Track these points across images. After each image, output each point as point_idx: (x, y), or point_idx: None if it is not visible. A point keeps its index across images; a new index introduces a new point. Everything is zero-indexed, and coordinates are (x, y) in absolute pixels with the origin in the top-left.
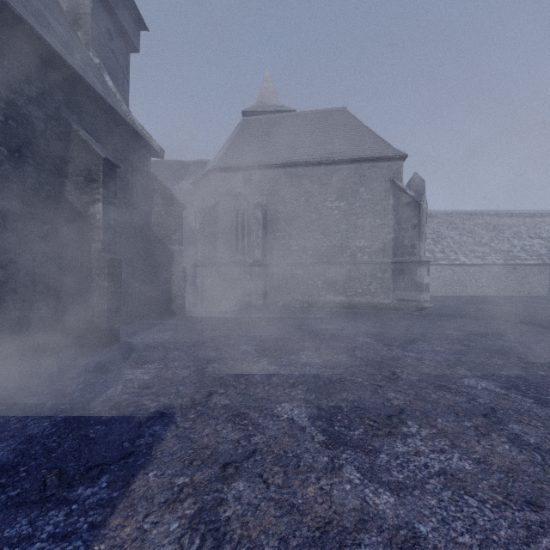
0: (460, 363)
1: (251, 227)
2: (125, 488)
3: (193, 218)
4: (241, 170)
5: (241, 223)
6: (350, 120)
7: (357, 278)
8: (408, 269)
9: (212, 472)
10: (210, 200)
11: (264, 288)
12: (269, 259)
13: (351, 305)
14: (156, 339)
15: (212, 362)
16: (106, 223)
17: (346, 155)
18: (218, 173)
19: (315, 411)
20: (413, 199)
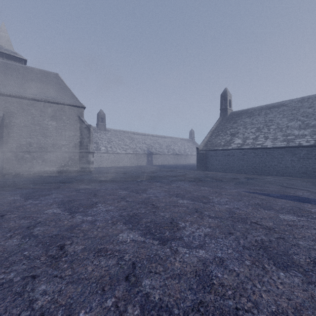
0: (84, 183)
1: None
2: None
3: None
4: None
5: None
6: (60, 82)
7: (62, 159)
8: (85, 155)
9: None
10: None
11: (1, 164)
12: (5, 148)
13: (58, 171)
14: None
15: None
16: None
17: (56, 100)
18: None
19: (24, 196)
20: (87, 126)
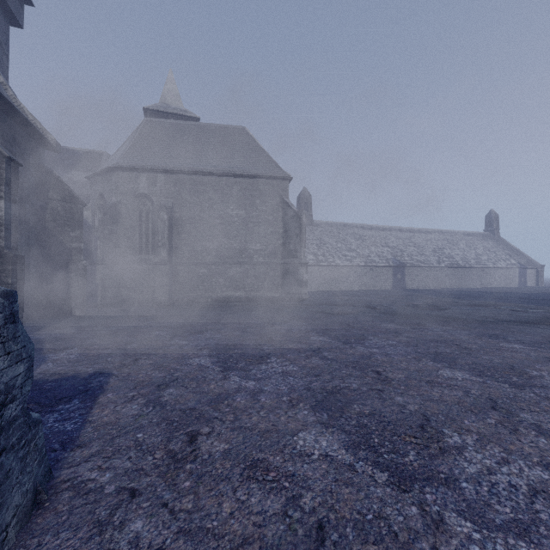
0: (313, 330)
1: (156, 227)
2: (94, 401)
3: (89, 214)
4: (145, 171)
5: (146, 222)
6: (248, 140)
7: (253, 276)
8: (293, 269)
9: (151, 389)
10: (110, 198)
11: (169, 285)
12: (174, 258)
13: (248, 299)
14: (64, 332)
15: (130, 343)
16: (8, 220)
17: (245, 170)
18: (120, 171)
19: (216, 359)
20: (296, 214)
